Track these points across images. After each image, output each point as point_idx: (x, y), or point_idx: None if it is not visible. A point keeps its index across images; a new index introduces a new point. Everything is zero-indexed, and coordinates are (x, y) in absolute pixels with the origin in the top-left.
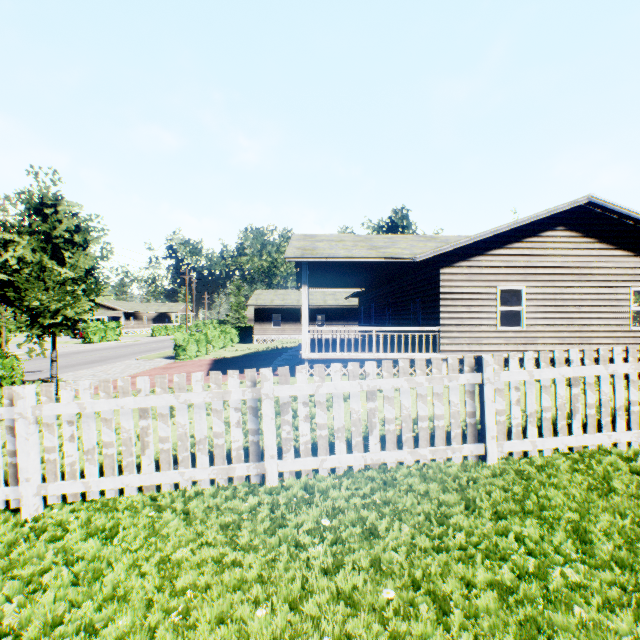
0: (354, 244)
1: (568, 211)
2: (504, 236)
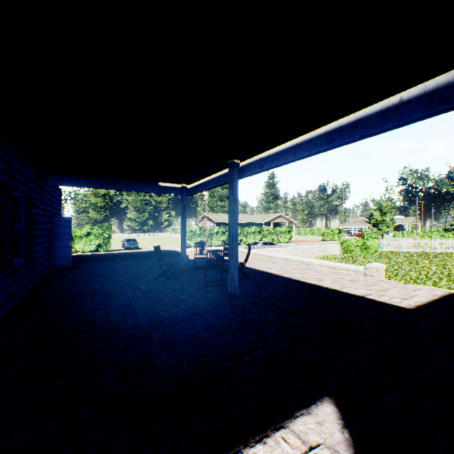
0: None
1: None
2: None
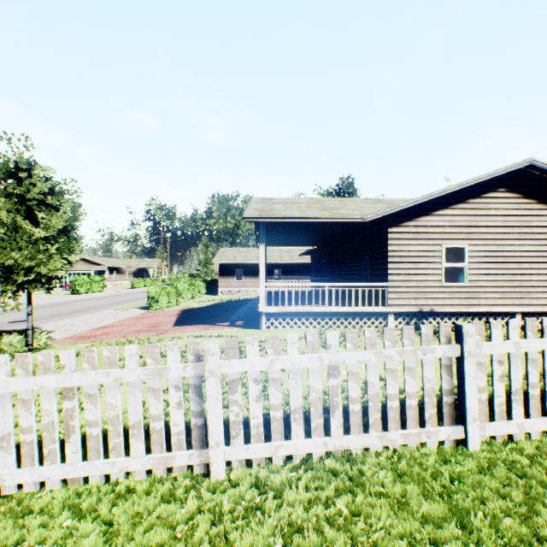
0: (308, 206)
1: (509, 174)
2: (448, 197)
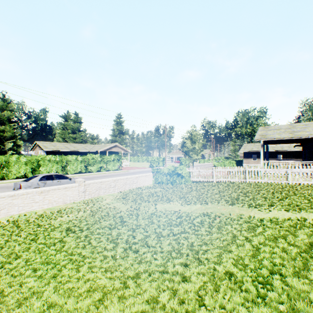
0: (284, 131)
1: None
2: None
